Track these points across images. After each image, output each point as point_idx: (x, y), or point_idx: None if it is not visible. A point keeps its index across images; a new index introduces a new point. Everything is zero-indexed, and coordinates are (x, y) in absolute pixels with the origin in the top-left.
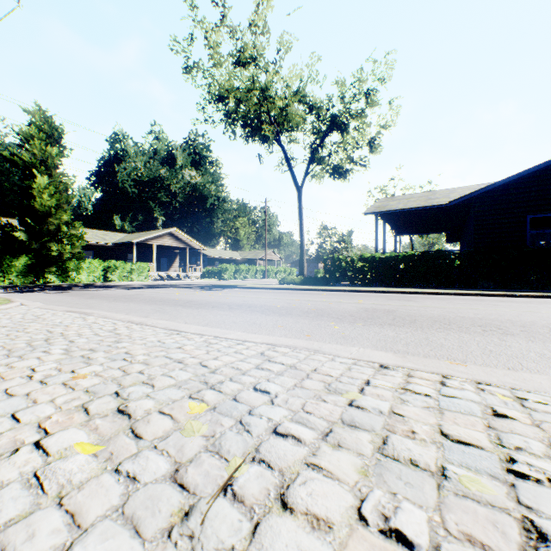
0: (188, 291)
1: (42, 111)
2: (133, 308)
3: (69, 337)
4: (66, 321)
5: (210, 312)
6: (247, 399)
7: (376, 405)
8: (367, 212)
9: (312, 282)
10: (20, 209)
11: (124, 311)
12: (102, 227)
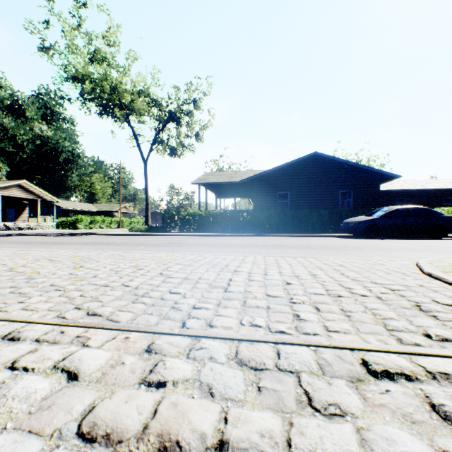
0: (47, 237)
1: None
2: (12, 246)
3: None
4: None
5: (73, 245)
6: (92, 257)
7: (131, 256)
8: (193, 182)
9: (155, 230)
10: None
11: (7, 247)
12: None
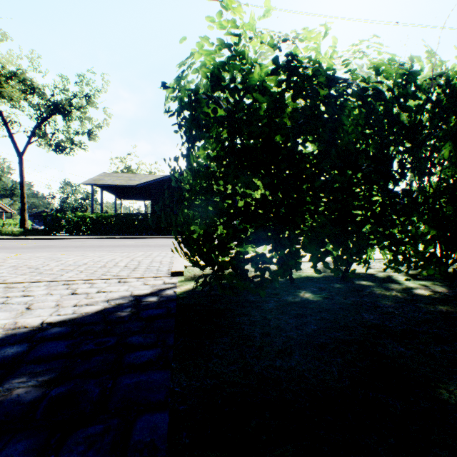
0: None
1: None
2: None
3: None
4: None
5: None
6: None
7: None
8: (85, 182)
9: (33, 234)
10: None
11: None
12: None
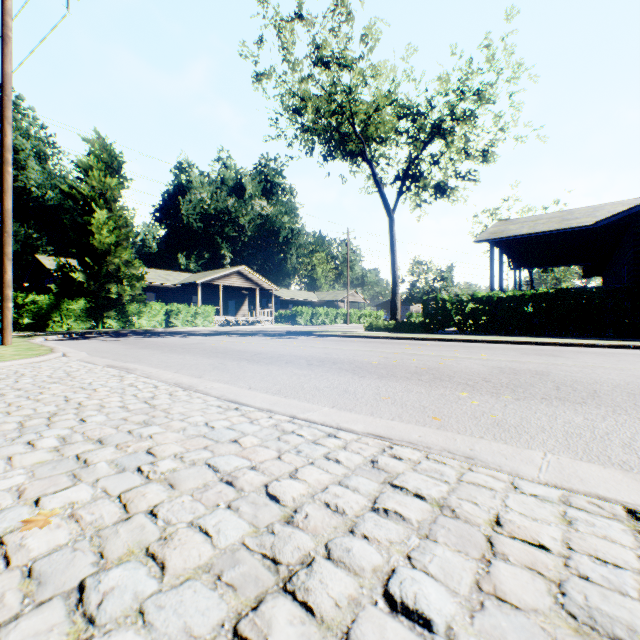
0: (256, 339)
1: (101, 139)
2: (187, 363)
3: (83, 412)
4: (98, 382)
5: (283, 370)
6: None
7: None
8: (479, 239)
9: (408, 329)
10: (79, 248)
11: (175, 367)
12: (166, 267)
